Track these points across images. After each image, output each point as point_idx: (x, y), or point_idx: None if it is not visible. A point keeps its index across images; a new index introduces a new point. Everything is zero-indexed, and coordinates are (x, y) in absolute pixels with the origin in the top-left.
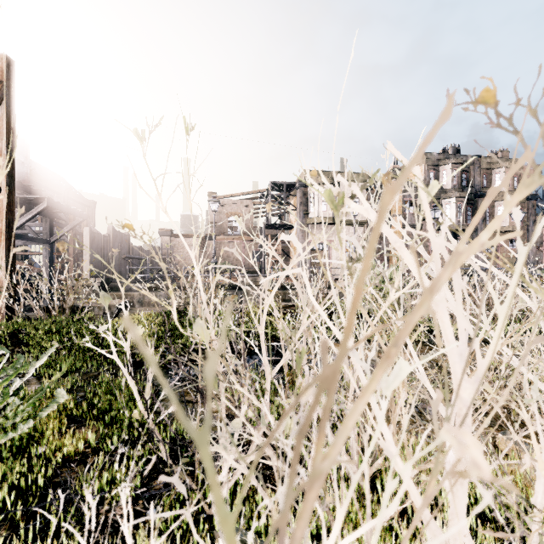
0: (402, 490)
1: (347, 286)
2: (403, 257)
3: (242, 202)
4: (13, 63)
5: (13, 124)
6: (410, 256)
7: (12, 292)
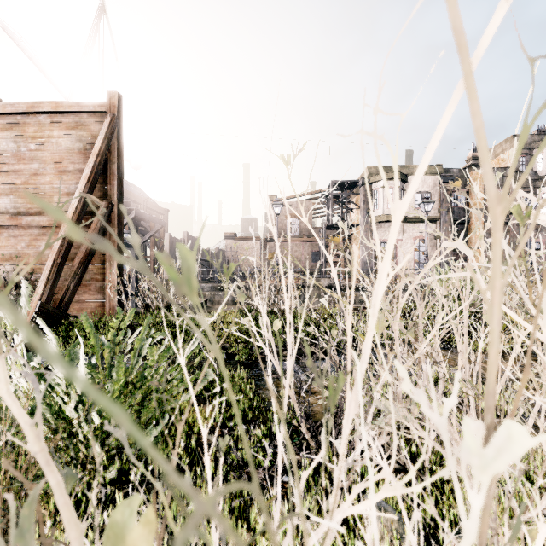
0: None
1: (540, 287)
2: None
3: (301, 203)
4: (121, 98)
5: (121, 149)
6: None
7: (122, 290)
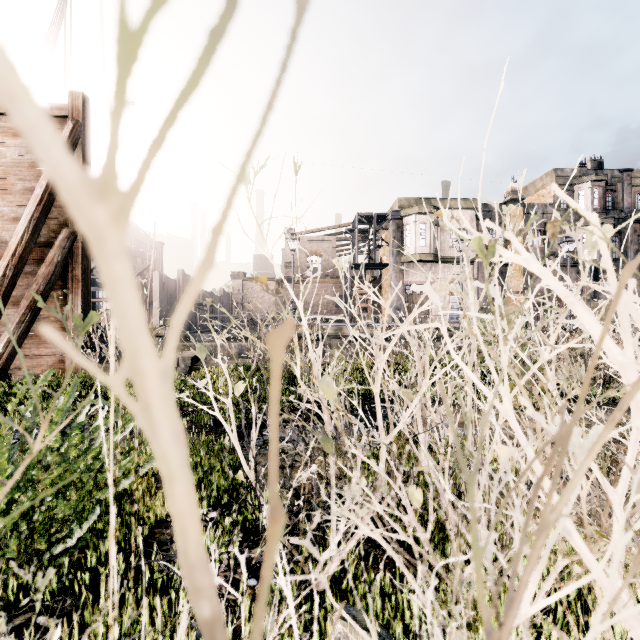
0: (607, 556)
1: (501, 343)
2: (576, 313)
3: (324, 239)
4: (88, 100)
5: (88, 165)
6: (587, 313)
7: (88, 342)
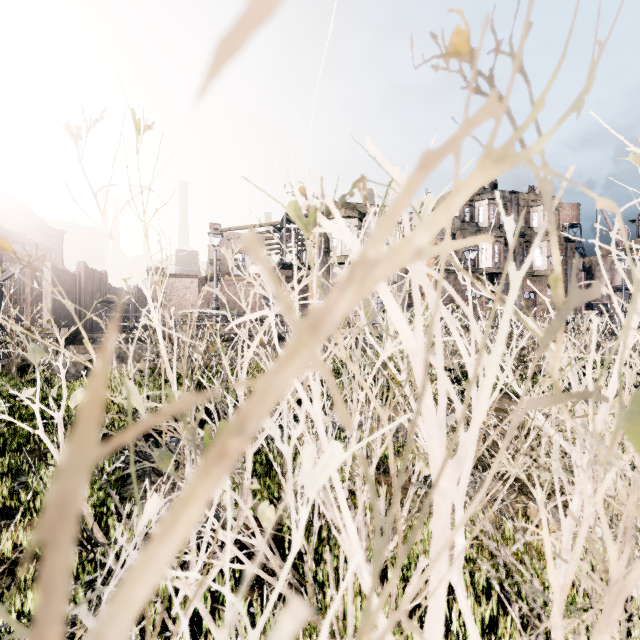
0: None
1: None
2: (378, 290)
3: None
4: None
5: None
6: (387, 289)
7: None
